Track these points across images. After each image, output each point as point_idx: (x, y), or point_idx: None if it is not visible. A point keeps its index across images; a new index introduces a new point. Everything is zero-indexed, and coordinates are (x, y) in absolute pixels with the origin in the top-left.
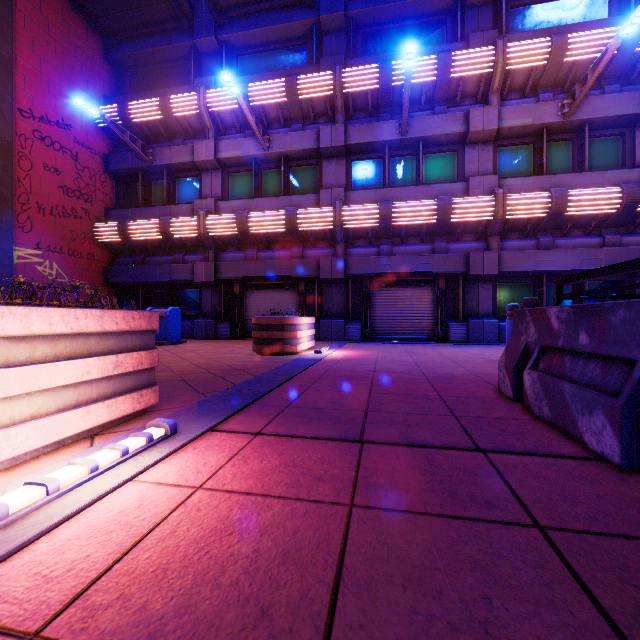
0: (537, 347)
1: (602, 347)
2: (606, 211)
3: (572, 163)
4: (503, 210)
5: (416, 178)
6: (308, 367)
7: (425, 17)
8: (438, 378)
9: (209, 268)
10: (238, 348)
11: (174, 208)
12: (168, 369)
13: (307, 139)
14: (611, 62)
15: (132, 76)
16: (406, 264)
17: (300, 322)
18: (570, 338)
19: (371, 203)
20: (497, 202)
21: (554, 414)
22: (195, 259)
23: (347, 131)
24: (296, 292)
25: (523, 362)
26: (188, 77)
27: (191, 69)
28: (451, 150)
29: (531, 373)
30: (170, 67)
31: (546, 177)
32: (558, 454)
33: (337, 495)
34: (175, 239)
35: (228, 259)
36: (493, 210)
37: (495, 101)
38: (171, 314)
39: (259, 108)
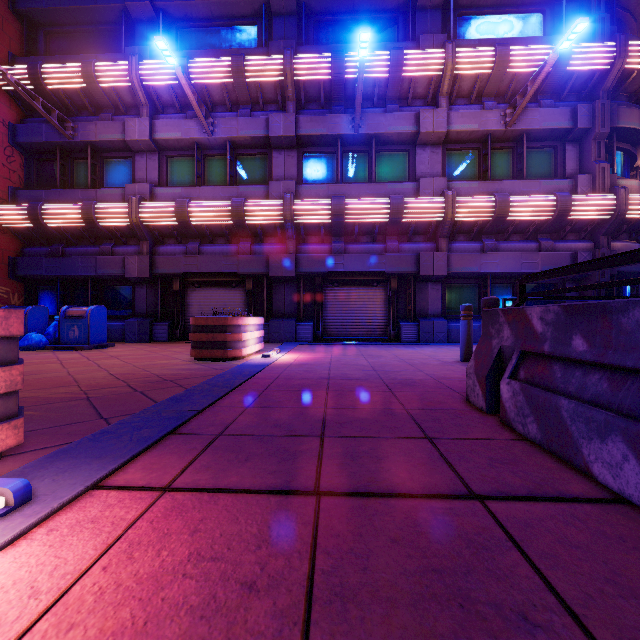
0: (515, 352)
1: (609, 355)
2: (542, 218)
3: (512, 171)
4: (452, 212)
5: (369, 176)
6: (253, 375)
7: (377, 13)
8: (399, 385)
9: (143, 262)
10: (175, 352)
11: (101, 192)
12: (74, 382)
13: (256, 126)
14: (546, 78)
15: (48, 36)
16: (359, 263)
17: (246, 323)
18: (559, 343)
19: (323, 198)
20: (447, 204)
21: (545, 434)
22: (127, 251)
23: (298, 121)
24: (244, 290)
25: (497, 369)
26: (118, 45)
27: (122, 35)
28: (403, 150)
29: (511, 383)
30: (96, 31)
31: (490, 182)
32: (570, 496)
33: (279, 631)
34: (102, 227)
35: (166, 252)
36: (443, 211)
37: (444, 104)
38: (94, 313)
39: (202, 87)
